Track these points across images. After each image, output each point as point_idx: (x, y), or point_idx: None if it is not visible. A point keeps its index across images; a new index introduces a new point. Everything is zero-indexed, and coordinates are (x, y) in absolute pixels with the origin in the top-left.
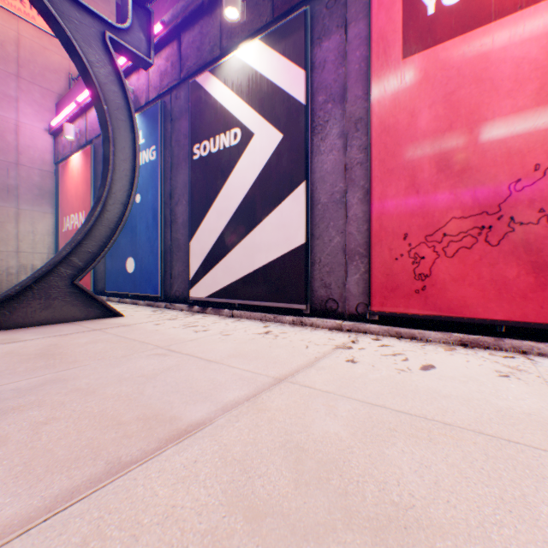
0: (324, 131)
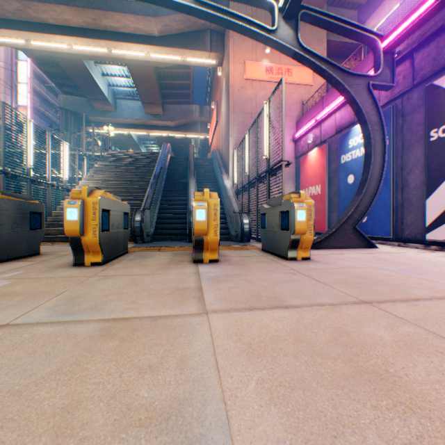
0: None
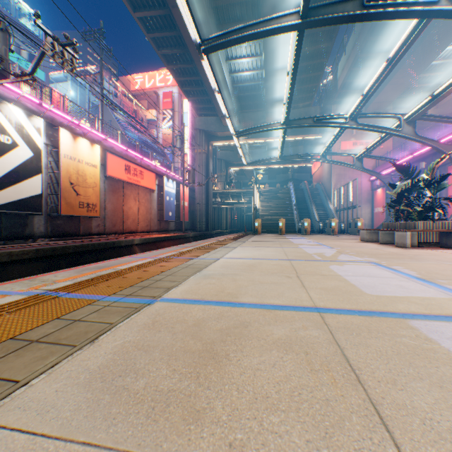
0: (441, 195)
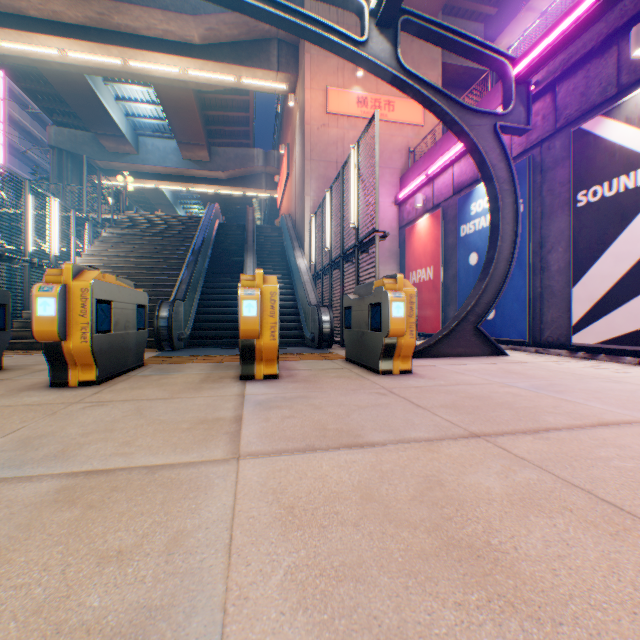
0: None
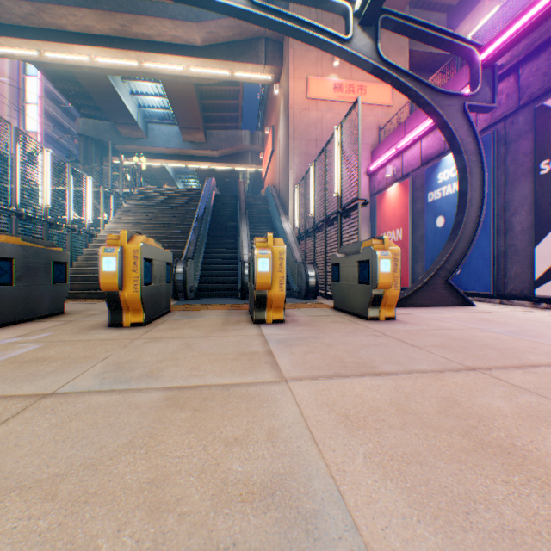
0: None
